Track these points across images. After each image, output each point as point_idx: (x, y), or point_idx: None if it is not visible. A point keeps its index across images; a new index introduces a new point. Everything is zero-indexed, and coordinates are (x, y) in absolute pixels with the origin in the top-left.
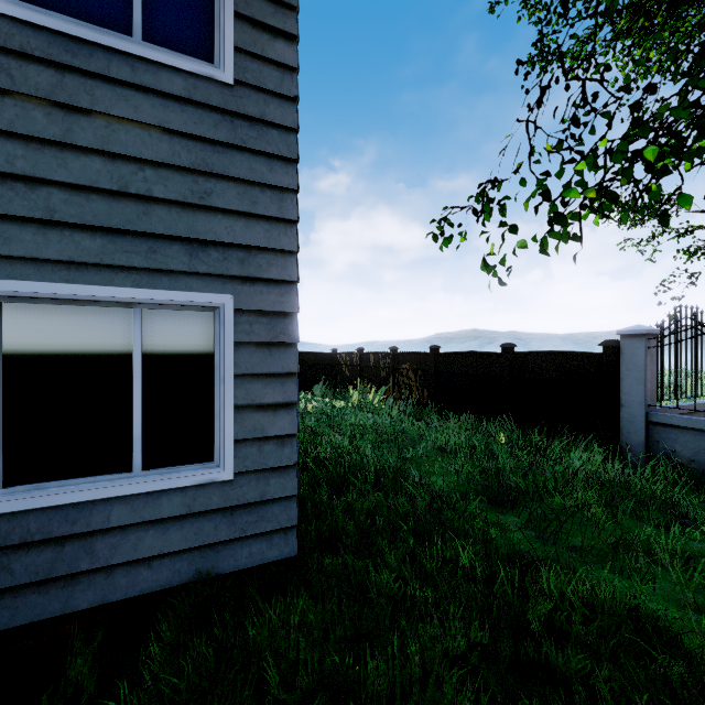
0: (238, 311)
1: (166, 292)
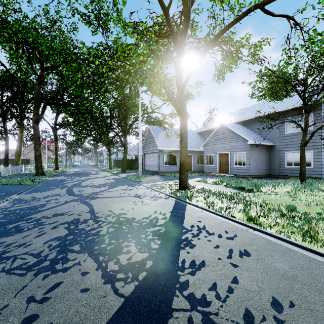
0: (313, 152)
1: (306, 151)
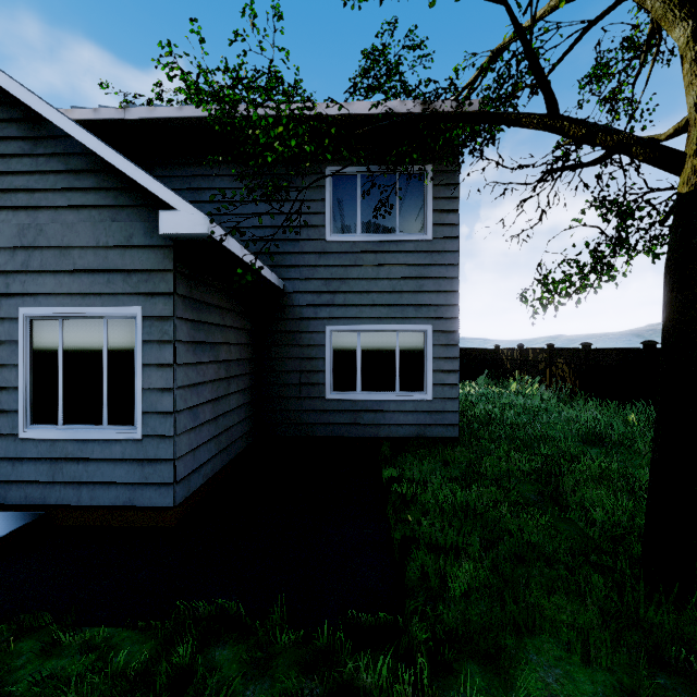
0: (433, 331)
1: (407, 326)
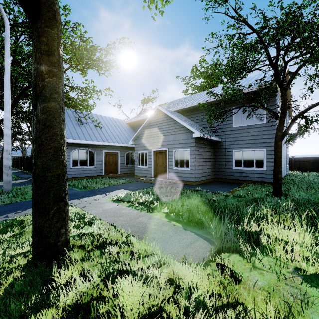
0: (266, 150)
1: (257, 149)
